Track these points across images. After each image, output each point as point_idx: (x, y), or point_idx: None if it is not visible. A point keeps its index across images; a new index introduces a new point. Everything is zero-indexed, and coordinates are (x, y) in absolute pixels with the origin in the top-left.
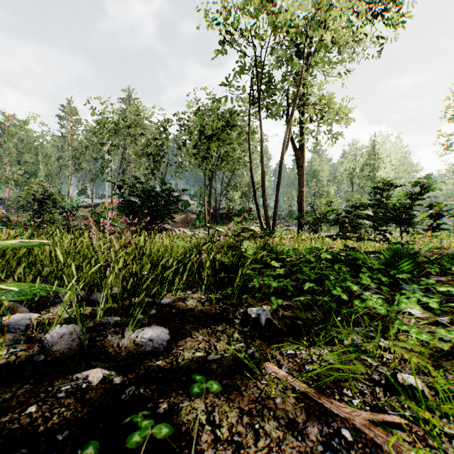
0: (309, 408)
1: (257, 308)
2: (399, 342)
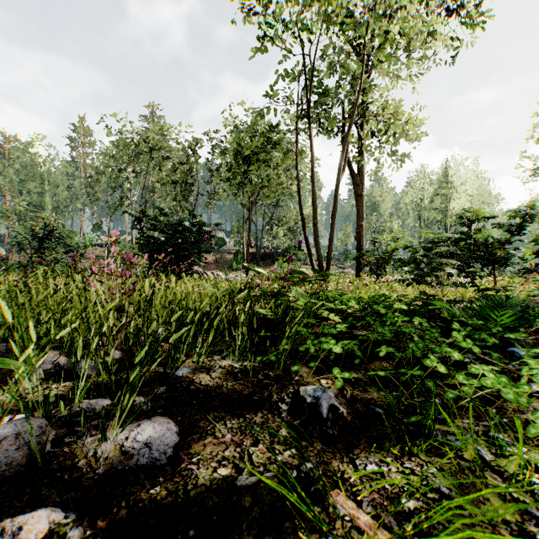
0: None
1: (314, 387)
2: None
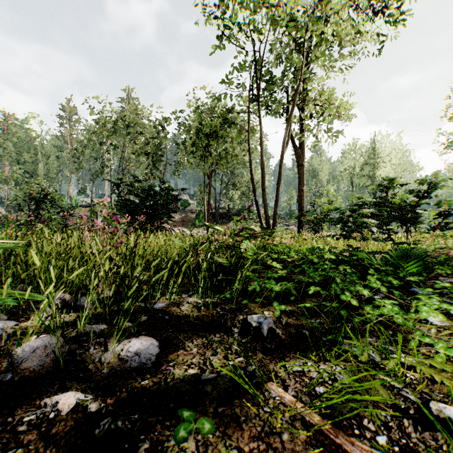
0: (324, 448)
1: (258, 316)
2: (424, 359)
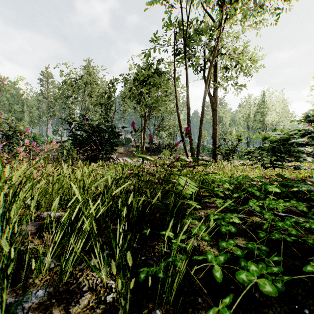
0: None
1: None
2: None
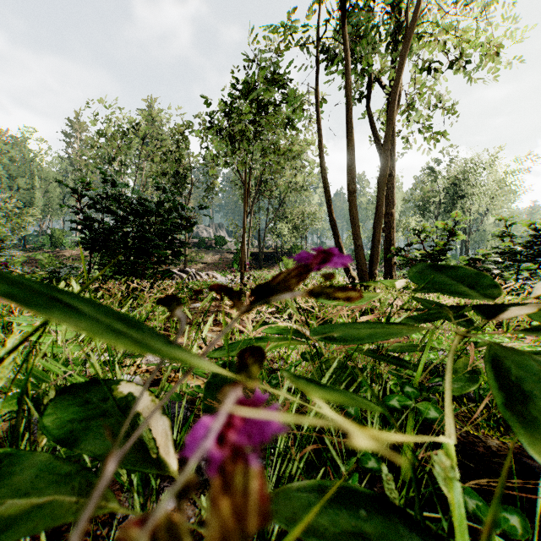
0: None
1: None
2: None
